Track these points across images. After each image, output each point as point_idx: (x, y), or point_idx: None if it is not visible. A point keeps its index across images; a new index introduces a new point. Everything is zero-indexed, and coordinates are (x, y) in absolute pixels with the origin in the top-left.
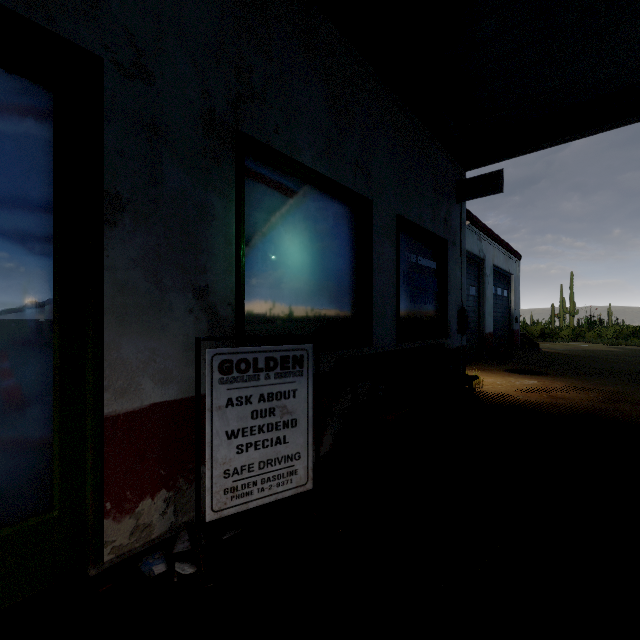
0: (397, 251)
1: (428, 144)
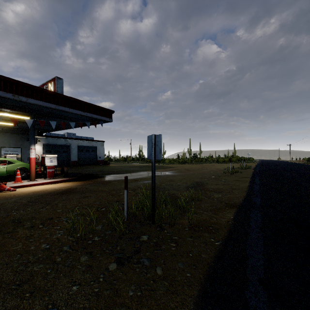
0: (0, 151)
1: (13, 135)
